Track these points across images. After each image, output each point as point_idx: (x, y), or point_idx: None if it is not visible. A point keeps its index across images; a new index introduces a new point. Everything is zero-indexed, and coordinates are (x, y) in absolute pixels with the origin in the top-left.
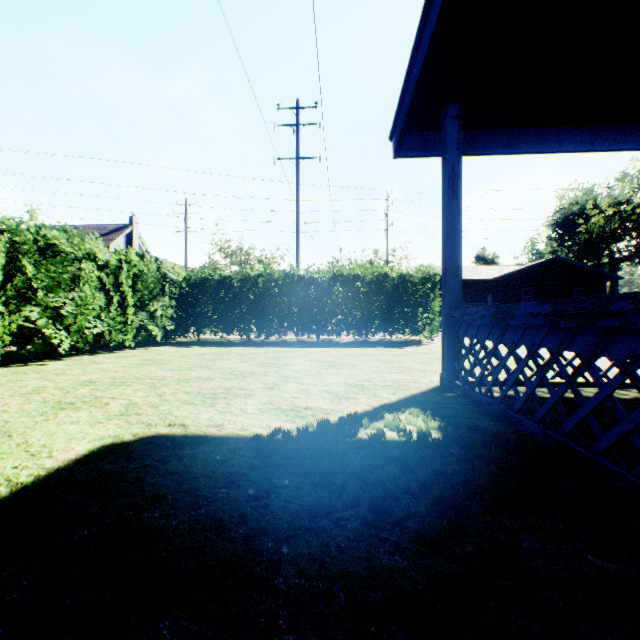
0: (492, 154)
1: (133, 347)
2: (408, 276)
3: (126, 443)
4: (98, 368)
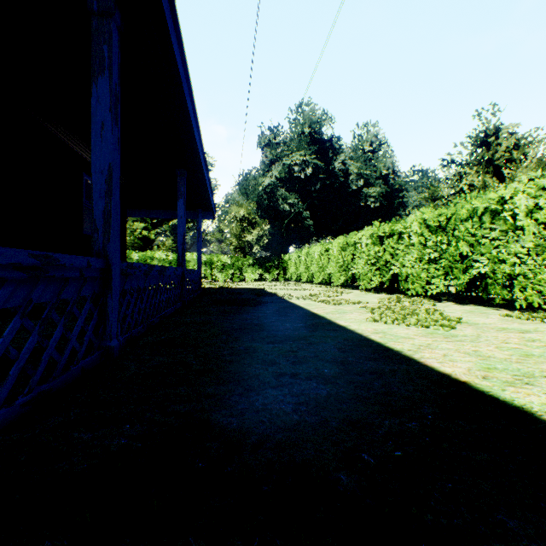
0: None
1: None
2: None
3: None
4: None
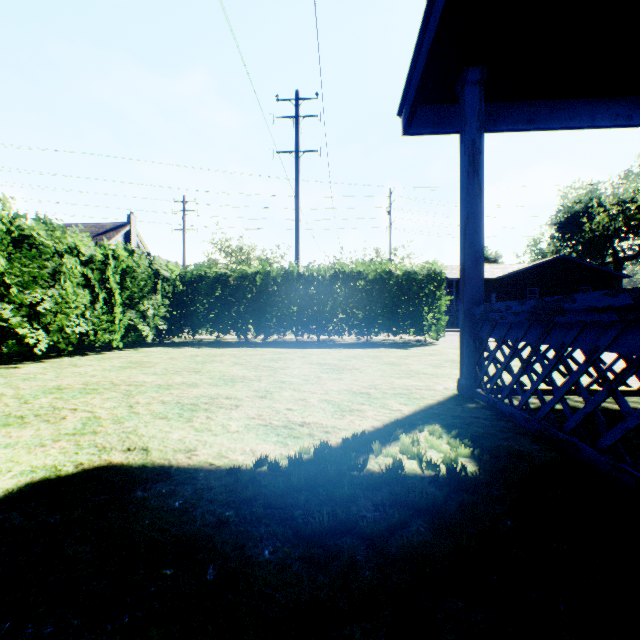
0: (515, 130)
1: (123, 348)
2: (413, 273)
3: (60, 479)
4: (75, 372)
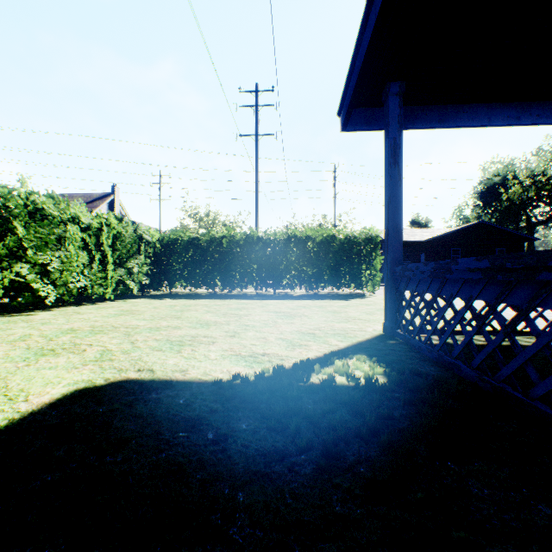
0: (429, 128)
1: (113, 299)
2: (353, 237)
3: (97, 387)
4: (80, 318)
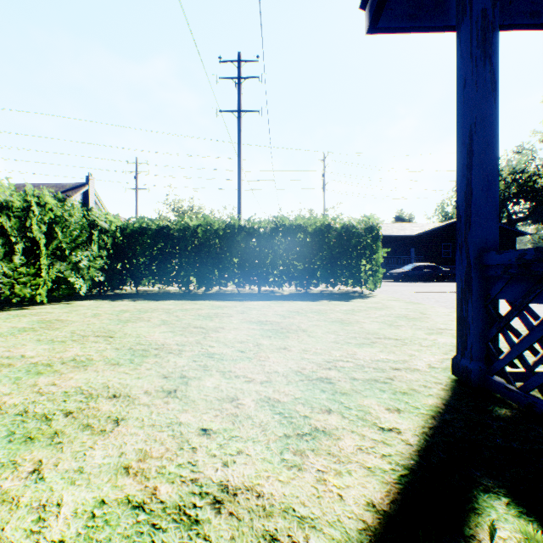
0: (514, 26)
1: (55, 301)
2: (351, 226)
3: None
4: None
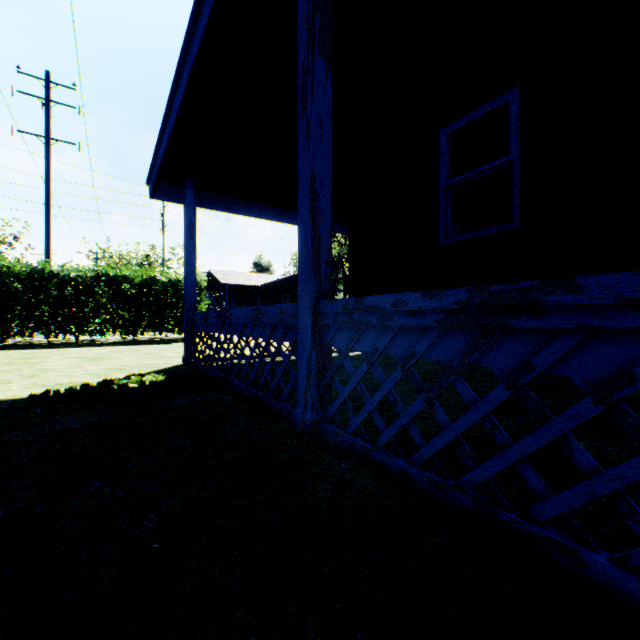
0: (222, 211)
1: None
2: (178, 281)
3: None
4: None
